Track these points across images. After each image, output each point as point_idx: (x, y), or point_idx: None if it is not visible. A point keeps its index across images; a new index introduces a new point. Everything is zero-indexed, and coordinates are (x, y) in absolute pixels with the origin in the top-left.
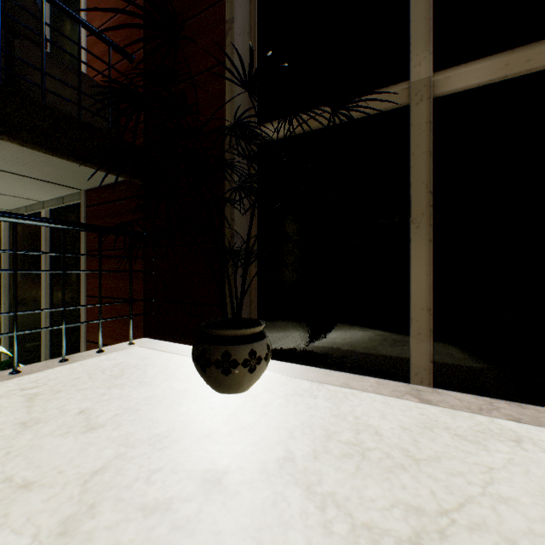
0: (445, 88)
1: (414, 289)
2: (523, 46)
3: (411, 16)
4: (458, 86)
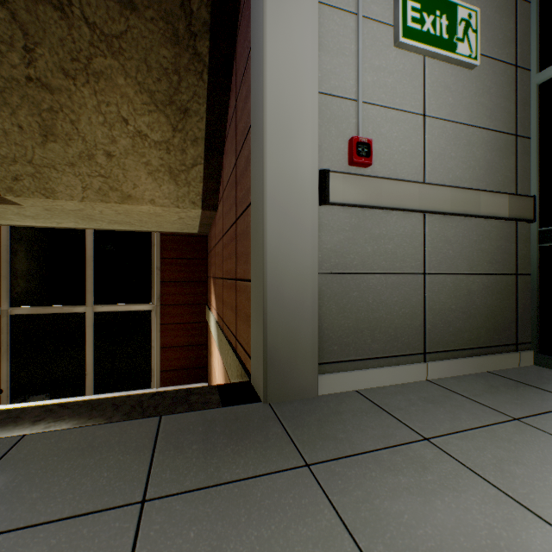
0: (15, 313)
1: (3, 375)
2: (36, 306)
3: (2, 289)
4: (19, 313)
